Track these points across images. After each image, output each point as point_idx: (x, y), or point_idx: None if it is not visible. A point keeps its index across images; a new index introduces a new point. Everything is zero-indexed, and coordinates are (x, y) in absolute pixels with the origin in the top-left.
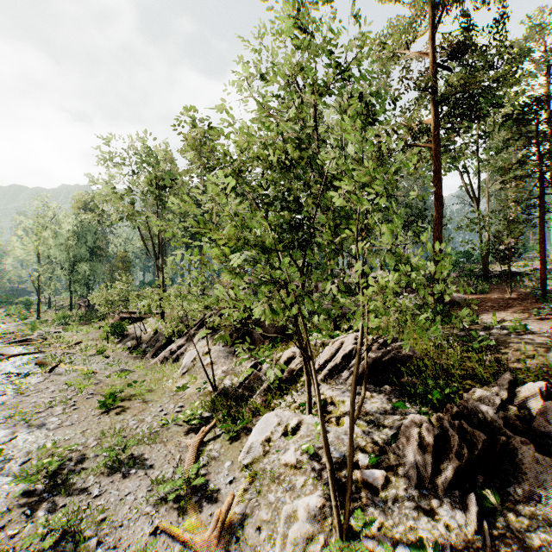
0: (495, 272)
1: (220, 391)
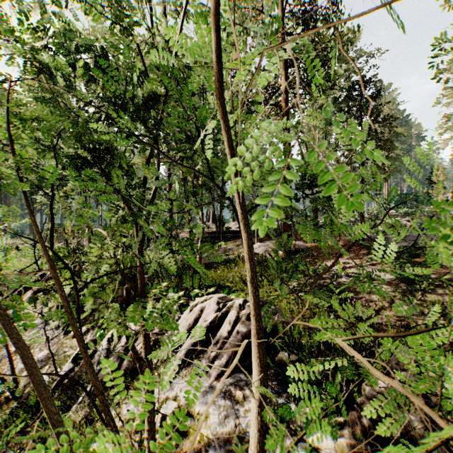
0: (319, 223)
1: (24, 398)
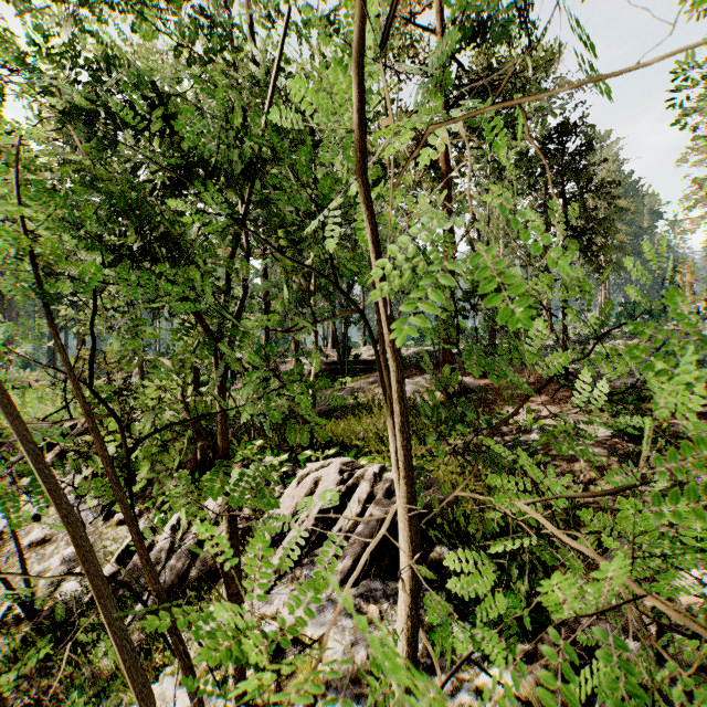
0: None
1: (43, 618)
